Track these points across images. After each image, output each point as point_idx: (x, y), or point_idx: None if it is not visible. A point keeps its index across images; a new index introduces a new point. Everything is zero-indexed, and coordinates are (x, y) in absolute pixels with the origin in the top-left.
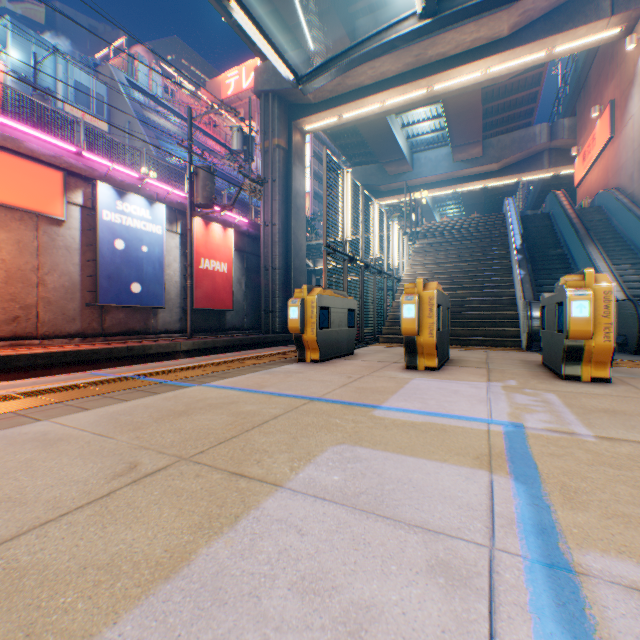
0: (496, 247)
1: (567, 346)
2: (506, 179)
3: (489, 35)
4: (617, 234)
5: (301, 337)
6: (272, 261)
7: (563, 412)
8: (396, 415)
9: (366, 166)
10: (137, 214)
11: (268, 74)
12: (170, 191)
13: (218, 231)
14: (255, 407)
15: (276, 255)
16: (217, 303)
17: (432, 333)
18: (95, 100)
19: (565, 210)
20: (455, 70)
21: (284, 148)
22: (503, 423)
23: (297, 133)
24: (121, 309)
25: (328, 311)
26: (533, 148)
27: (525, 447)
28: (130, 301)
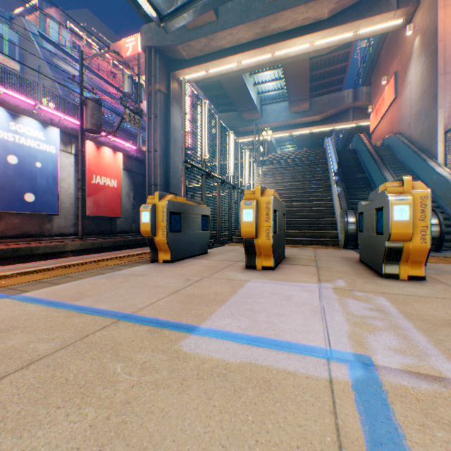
0: (320, 171)
1: (388, 247)
2: (325, 127)
3: (315, 16)
4: (400, 164)
5: (154, 240)
6: (154, 179)
7: (408, 329)
8: (210, 348)
9: (229, 113)
10: (31, 134)
11: (151, 33)
12: (62, 117)
13: (109, 154)
14: (25, 339)
15: (158, 175)
16: (108, 211)
17: (269, 236)
18: (8, 45)
19: (366, 146)
20: (291, 41)
21: (164, 92)
22: (347, 359)
23: (175, 82)
24: (16, 215)
25: (181, 216)
26: (343, 106)
27: (398, 437)
28: (23, 208)
